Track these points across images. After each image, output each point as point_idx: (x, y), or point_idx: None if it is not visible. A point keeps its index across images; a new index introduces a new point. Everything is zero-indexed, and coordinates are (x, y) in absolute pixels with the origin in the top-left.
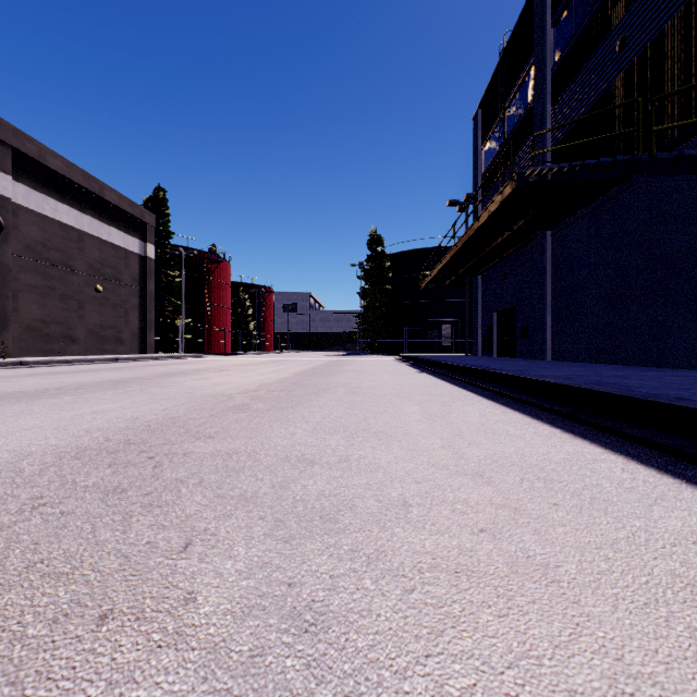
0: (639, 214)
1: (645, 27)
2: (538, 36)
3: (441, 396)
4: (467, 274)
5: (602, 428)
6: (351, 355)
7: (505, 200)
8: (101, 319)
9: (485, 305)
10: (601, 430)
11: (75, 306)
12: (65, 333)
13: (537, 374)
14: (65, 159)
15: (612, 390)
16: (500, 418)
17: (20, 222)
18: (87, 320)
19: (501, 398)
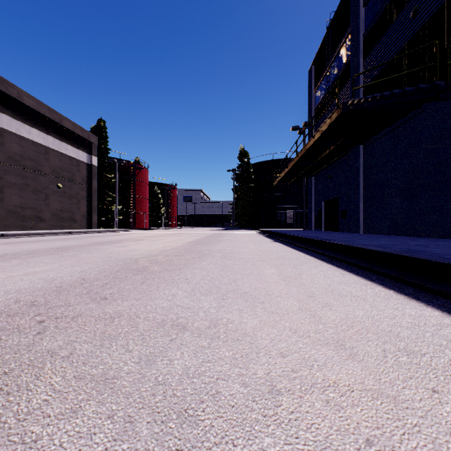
0: (428, 131)
1: (432, 0)
2: (354, 13)
3: (291, 260)
4: (305, 176)
5: (429, 290)
6: (227, 230)
7: (333, 123)
8: (61, 206)
9: (316, 196)
10: (428, 292)
11: (43, 197)
12: (36, 215)
13: (360, 243)
14: (36, 99)
15: (429, 257)
16: (341, 280)
17: (4, 140)
18: (51, 206)
19: (336, 261)
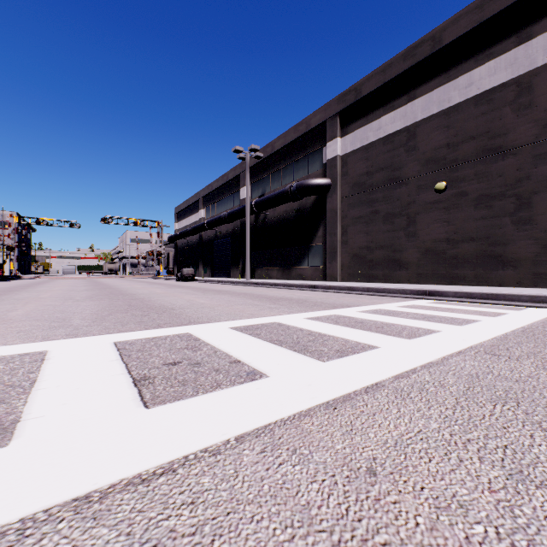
0: None
1: None
2: None
3: None
4: None
5: None
6: None
7: None
8: (450, 230)
9: None
10: None
11: (403, 223)
12: (391, 257)
13: None
14: (381, 67)
15: None
16: None
17: (349, 168)
18: (422, 237)
19: None
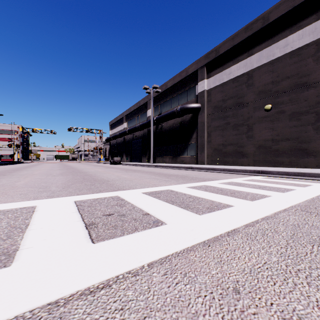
0: None
1: None
2: None
3: None
4: None
5: None
6: None
7: None
8: (274, 134)
9: None
10: None
11: (245, 130)
12: (237, 150)
13: None
14: (231, 36)
15: None
16: None
17: (211, 97)
18: (256, 138)
19: None
